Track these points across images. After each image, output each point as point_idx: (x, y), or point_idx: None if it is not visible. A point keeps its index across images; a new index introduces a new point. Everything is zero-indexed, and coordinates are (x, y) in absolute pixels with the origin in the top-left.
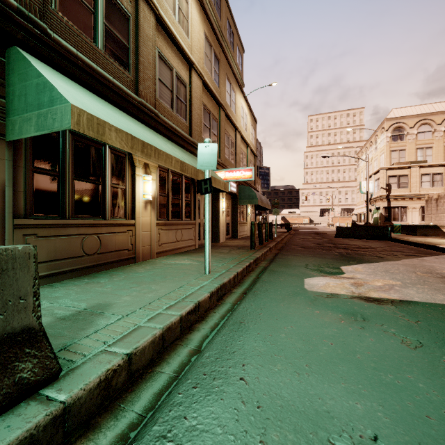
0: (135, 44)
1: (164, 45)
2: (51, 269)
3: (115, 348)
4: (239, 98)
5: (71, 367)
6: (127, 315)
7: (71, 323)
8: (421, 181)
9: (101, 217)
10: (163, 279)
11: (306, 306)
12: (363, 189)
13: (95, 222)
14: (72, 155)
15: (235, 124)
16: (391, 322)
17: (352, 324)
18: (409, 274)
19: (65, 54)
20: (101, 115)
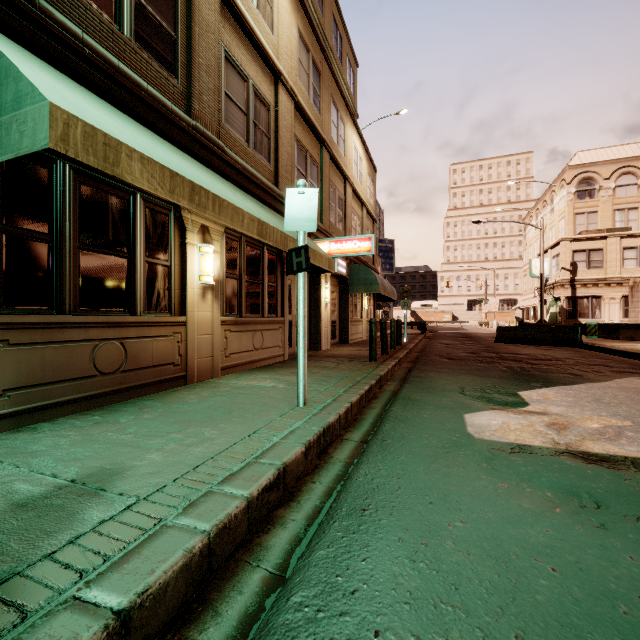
0: (186, 35)
1: (234, 41)
2: (36, 399)
3: (99, 593)
4: (350, 133)
5: None
6: (147, 496)
7: (34, 517)
8: (623, 259)
9: (127, 312)
10: (225, 417)
11: (480, 472)
12: (535, 270)
13: (117, 320)
14: (76, 207)
15: (344, 172)
16: None
17: (579, 516)
18: (637, 406)
19: (59, 34)
20: (114, 131)
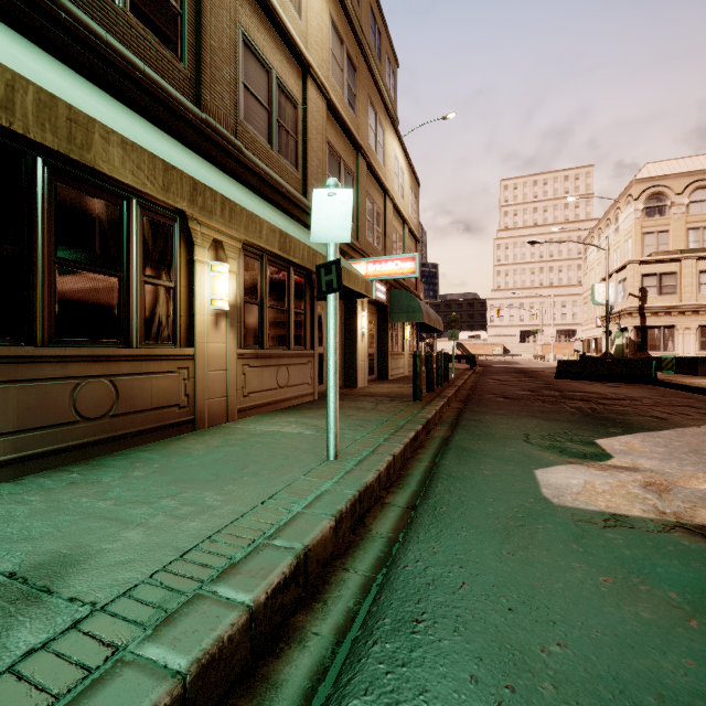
0: (195, 11)
1: (254, 24)
2: None
3: None
4: (391, 140)
5: None
6: (107, 604)
7: None
8: (700, 283)
9: (119, 343)
10: (236, 475)
11: (571, 557)
12: (598, 297)
13: (105, 353)
14: (51, 213)
15: (384, 184)
16: None
17: None
18: None
19: None
20: (86, 107)
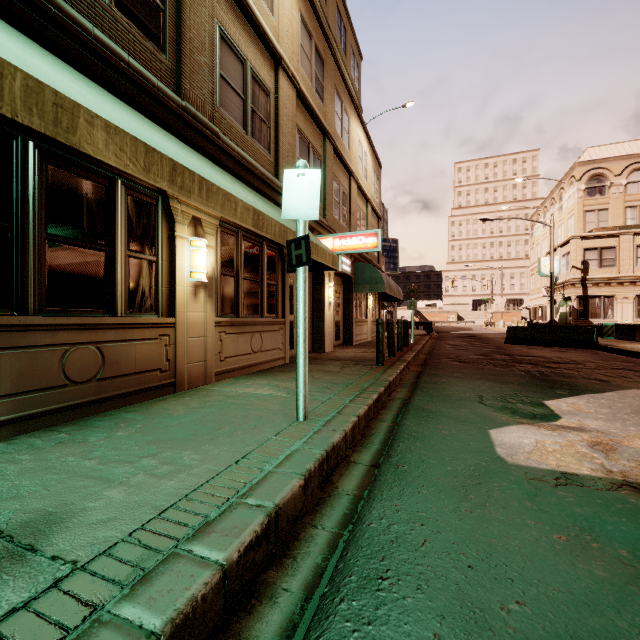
0: (175, 7)
1: (230, 19)
2: None
3: None
4: (355, 126)
5: None
6: (87, 563)
7: None
8: (637, 257)
9: (106, 312)
10: (212, 435)
11: (525, 514)
12: (544, 269)
13: (92, 321)
14: (42, 192)
15: (349, 167)
16: None
17: None
18: None
19: None
20: (72, 93)
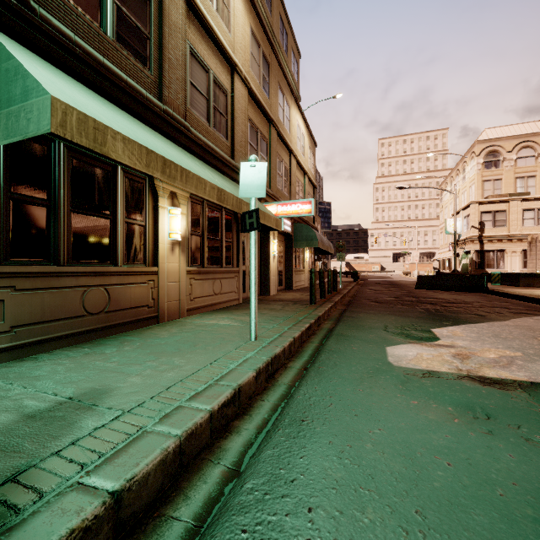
0: (158, 35)
1: (198, 39)
2: (37, 334)
3: (97, 479)
4: (294, 113)
5: (9, 524)
6: (130, 410)
7: (42, 425)
8: (523, 218)
9: (110, 263)
10: (191, 349)
11: (397, 392)
12: (449, 228)
13: (102, 270)
14: (69, 178)
15: (289, 146)
16: (531, 423)
17: (473, 425)
18: (528, 340)
19: (55, 37)
20: (101, 117)
